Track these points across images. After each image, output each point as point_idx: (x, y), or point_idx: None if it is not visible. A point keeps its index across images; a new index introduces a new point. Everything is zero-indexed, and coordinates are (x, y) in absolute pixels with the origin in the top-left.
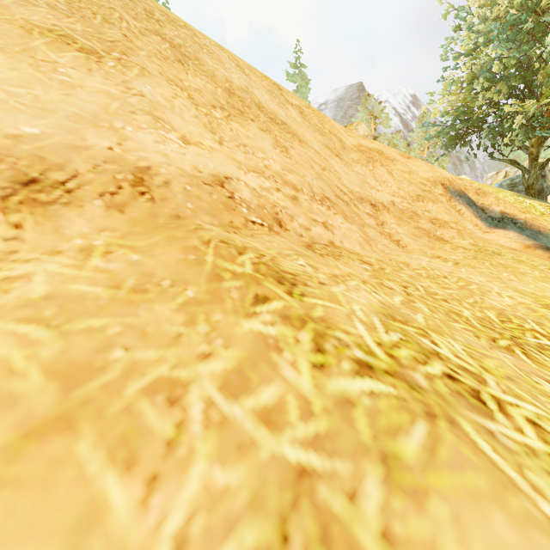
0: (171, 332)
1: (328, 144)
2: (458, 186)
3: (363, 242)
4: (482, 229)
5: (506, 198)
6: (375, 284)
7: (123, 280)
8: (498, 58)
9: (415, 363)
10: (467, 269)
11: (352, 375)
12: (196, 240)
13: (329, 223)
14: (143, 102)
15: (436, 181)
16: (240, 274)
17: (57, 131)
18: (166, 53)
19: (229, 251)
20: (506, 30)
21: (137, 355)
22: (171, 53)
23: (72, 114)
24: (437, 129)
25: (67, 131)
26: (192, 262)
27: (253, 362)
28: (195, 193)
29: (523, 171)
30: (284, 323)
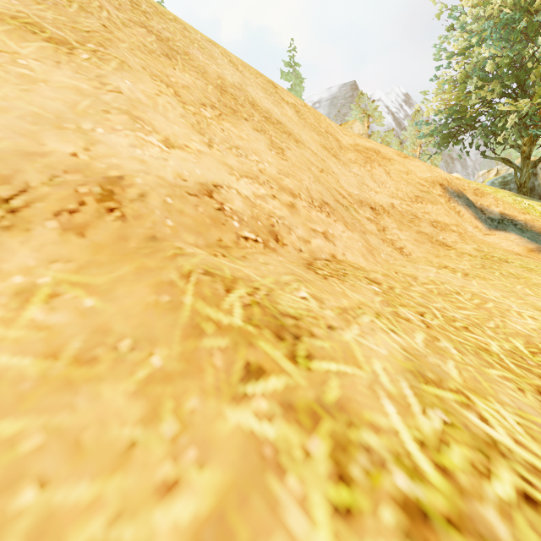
0: (120, 439)
1: (325, 144)
2: (456, 186)
3: (366, 253)
4: (482, 231)
5: (505, 199)
6: (390, 317)
7: (65, 342)
8: (492, 57)
9: (477, 480)
10: (478, 281)
11: (400, 540)
12: (173, 271)
13: (330, 232)
14: (120, 100)
15: (435, 182)
16: (226, 327)
17: (7, 134)
18: (151, 46)
19: (214, 288)
20: (500, 29)
21: (57, 497)
22: (157, 47)
23: (29, 114)
24: (430, 127)
25: (20, 133)
26: (164, 306)
27: (242, 494)
28: (177, 207)
29: (516, 169)
30: (287, 418)
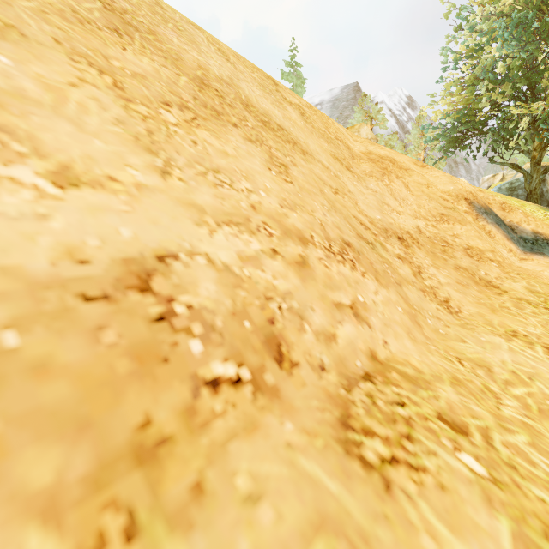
0: None
1: (336, 154)
2: (482, 200)
3: (411, 324)
4: (517, 254)
5: (535, 214)
6: None
7: None
8: (503, 58)
9: None
10: None
11: None
12: None
13: (360, 300)
14: None
15: (459, 195)
16: None
17: None
18: (88, 14)
19: None
20: (512, 29)
21: None
22: (100, 16)
23: None
24: (434, 131)
25: None
26: None
27: None
28: (32, 354)
29: (526, 175)
30: None
